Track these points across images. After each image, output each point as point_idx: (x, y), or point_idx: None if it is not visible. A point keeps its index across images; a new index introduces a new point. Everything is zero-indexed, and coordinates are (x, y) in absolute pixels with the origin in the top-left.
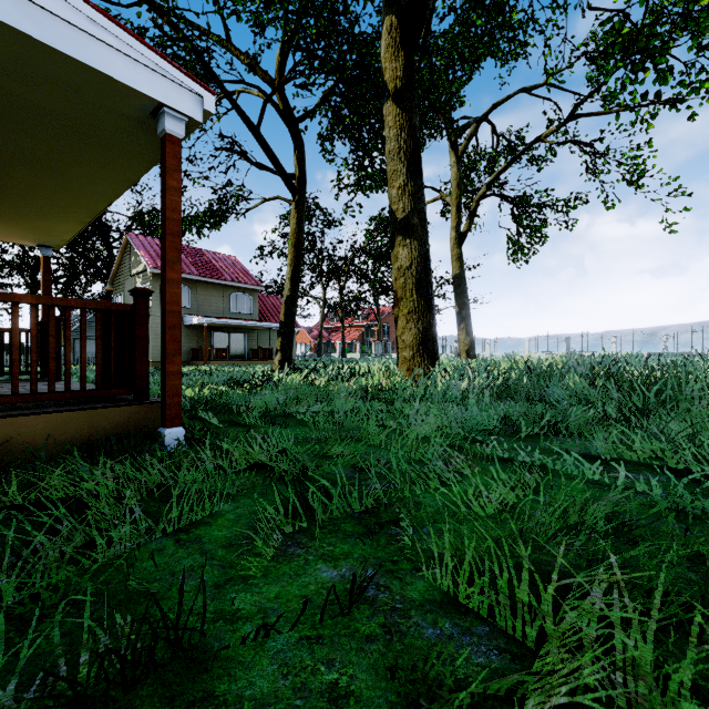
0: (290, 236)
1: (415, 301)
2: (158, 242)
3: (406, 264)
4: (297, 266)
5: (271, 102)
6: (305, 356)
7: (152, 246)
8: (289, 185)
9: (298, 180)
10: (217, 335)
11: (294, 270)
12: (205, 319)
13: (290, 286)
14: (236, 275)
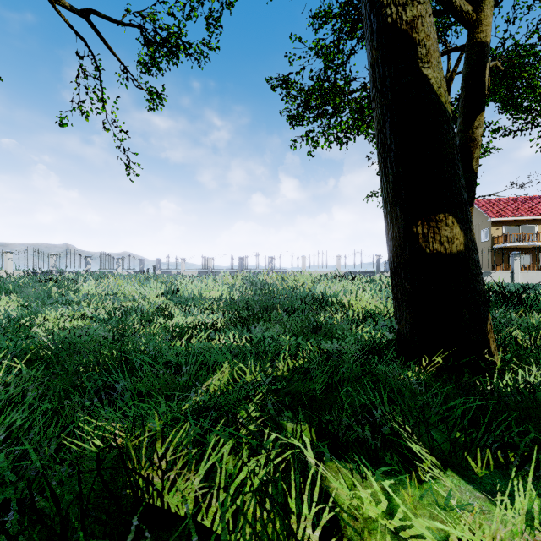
0: None
1: None
2: None
3: None
4: None
5: None
6: None
7: None
8: None
9: None
10: None
11: None
12: None
13: None
14: None
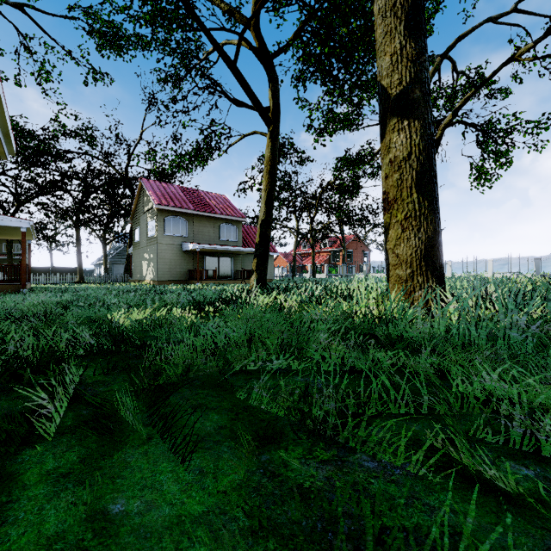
0: (265, 164)
1: (416, 202)
2: (164, 184)
3: (402, 153)
4: (271, 191)
5: (249, 45)
6: (281, 276)
7: (159, 188)
8: (264, 116)
9: (272, 111)
10: (209, 259)
11: (268, 195)
12: (197, 245)
13: (265, 210)
14: (224, 209)
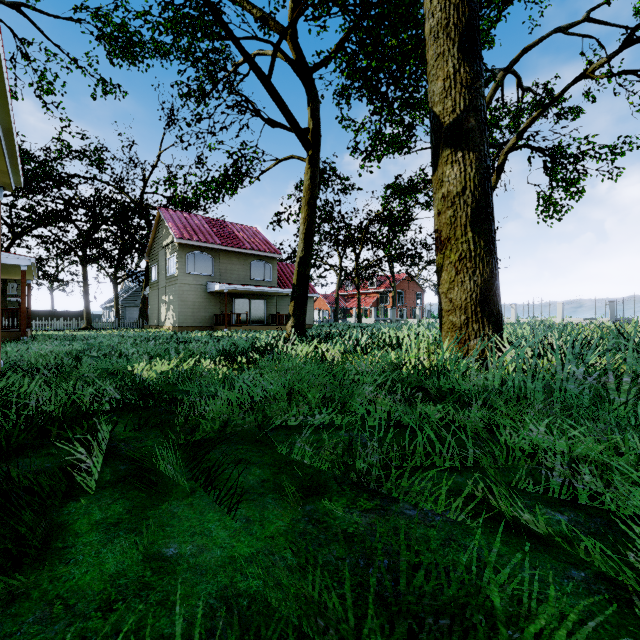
0: (304, 193)
1: (471, 242)
2: (186, 215)
3: (455, 188)
4: (310, 225)
5: (285, 57)
6: (322, 321)
7: (180, 219)
8: (302, 139)
9: (312, 133)
10: (238, 301)
11: (307, 230)
12: (225, 286)
13: (303, 246)
14: (256, 244)
